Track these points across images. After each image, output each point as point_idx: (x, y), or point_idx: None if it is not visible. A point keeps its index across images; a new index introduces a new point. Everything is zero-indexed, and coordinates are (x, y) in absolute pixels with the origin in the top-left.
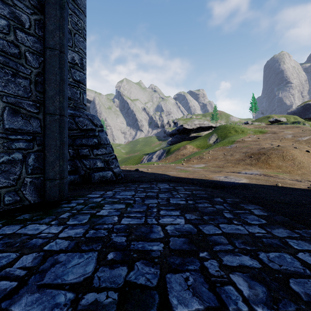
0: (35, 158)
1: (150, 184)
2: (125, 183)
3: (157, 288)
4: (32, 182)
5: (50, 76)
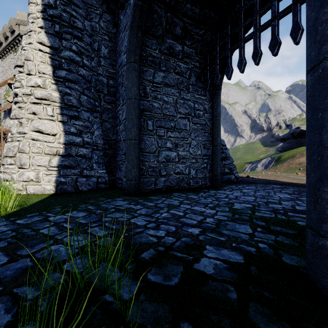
0: (209, 166)
1: (265, 184)
2: (244, 183)
3: (278, 202)
4: (209, 177)
5: (215, 129)
